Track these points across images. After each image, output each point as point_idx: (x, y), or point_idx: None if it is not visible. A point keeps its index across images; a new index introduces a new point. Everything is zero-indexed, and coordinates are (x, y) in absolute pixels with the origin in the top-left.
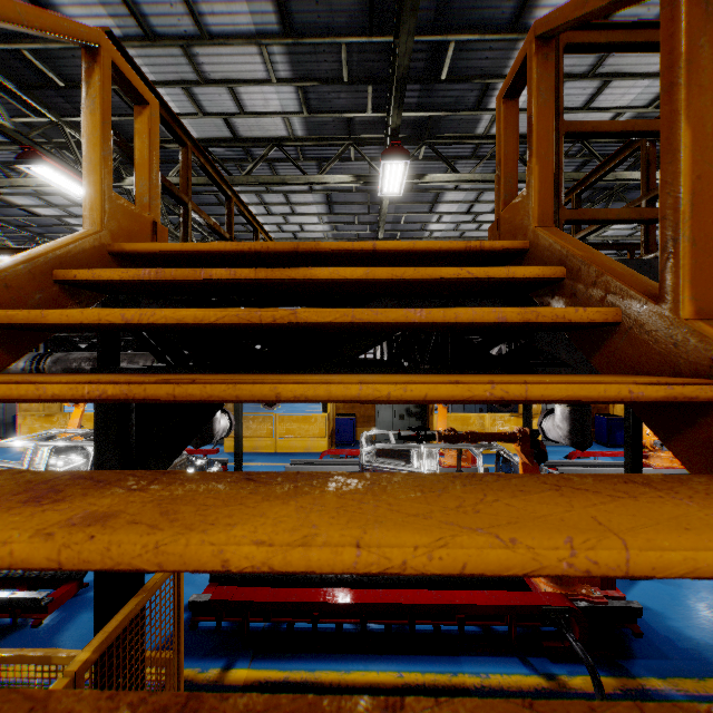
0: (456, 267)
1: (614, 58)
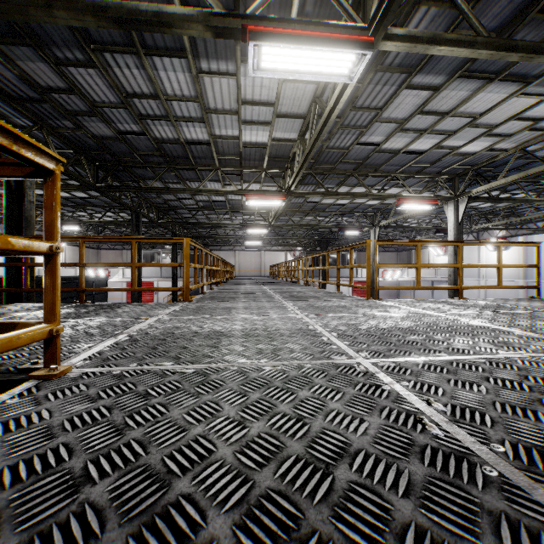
0: None
1: None
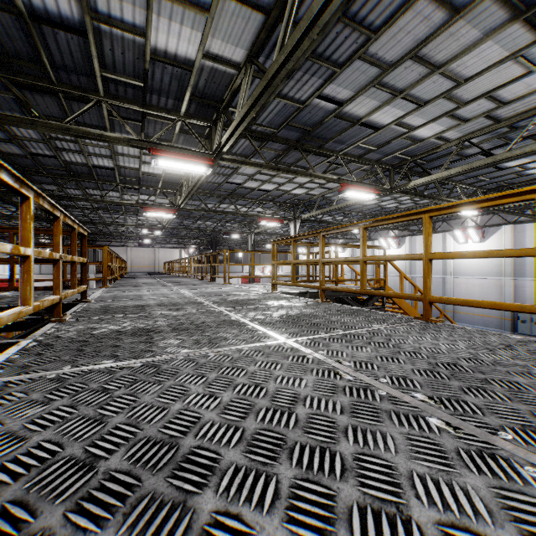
0: None
1: None
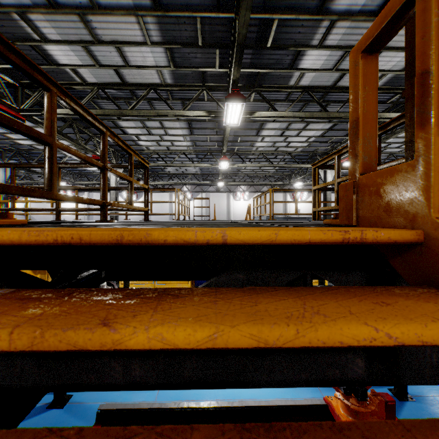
0: (366, 325)
1: None
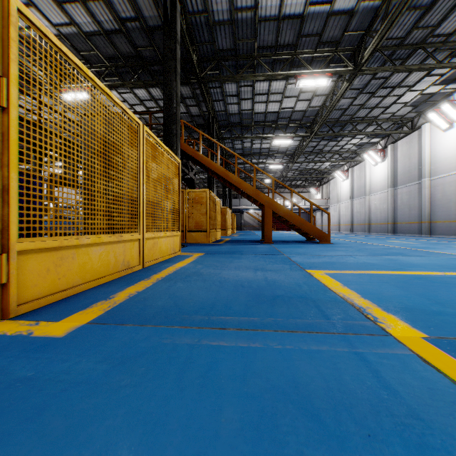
0: None
1: (137, 106)
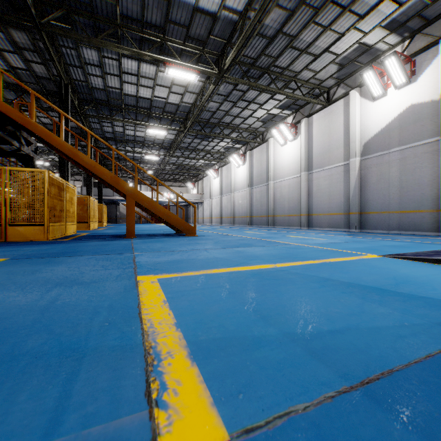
0: None
1: None
